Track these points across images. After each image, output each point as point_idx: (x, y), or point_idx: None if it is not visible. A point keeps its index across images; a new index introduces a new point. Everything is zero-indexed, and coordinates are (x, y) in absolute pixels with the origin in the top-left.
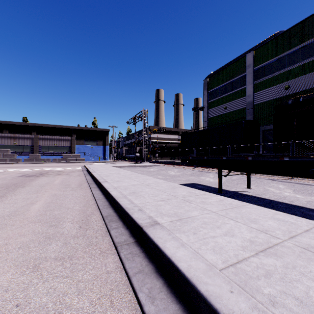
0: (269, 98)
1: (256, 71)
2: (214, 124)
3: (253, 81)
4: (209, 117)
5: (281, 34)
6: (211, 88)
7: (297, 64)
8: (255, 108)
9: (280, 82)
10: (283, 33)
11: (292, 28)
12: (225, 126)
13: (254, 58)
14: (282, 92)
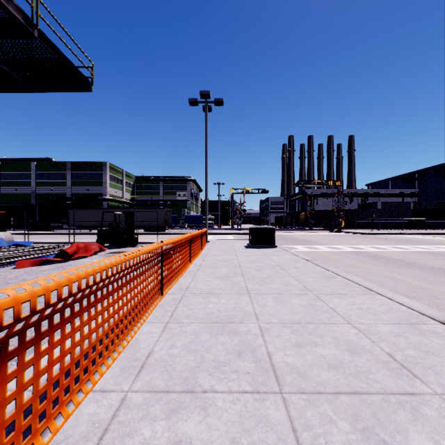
0: (44, 192)
1: (38, 174)
2: (6, 203)
3: (36, 179)
4: (2, 193)
5: (50, 162)
6: (4, 171)
7: (56, 180)
8: (37, 195)
9: (49, 186)
10: (51, 162)
11: (54, 162)
12: (14, 206)
13: (36, 166)
14: (51, 191)
